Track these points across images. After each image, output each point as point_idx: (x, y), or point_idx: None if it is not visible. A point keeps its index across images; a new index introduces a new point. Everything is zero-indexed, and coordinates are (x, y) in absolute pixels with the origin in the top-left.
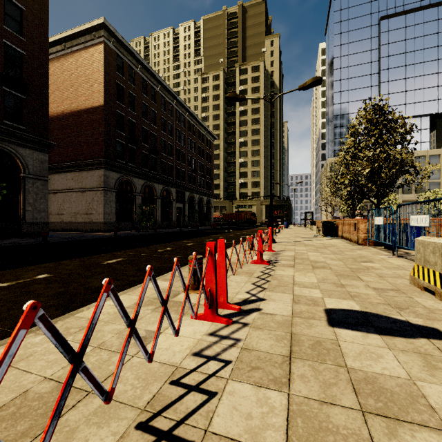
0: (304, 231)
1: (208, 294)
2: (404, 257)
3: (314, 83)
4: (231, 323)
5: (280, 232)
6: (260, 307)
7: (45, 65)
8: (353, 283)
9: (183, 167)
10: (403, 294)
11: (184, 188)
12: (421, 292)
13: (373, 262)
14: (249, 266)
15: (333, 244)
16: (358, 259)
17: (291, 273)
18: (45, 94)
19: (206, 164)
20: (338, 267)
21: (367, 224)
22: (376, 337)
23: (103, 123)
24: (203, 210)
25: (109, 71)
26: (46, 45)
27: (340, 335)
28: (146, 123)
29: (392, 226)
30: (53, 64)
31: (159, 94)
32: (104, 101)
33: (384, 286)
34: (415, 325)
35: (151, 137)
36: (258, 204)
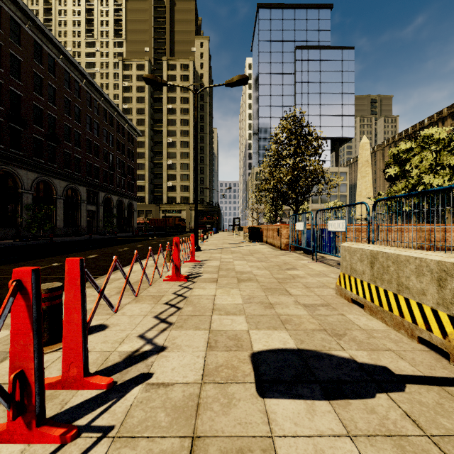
0: (232, 236)
1: (10, 387)
2: (322, 262)
3: (241, 81)
4: (71, 439)
5: (208, 238)
6: (151, 370)
7: None
8: (282, 300)
9: (96, 162)
10: (335, 311)
11: (97, 188)
12: (350, 305)
13: (297, 268)
14: (160, 285)
15: (259, 250)
16: (283, 266)
17: (212, 292)
18: None
19: (127, 162)
20: (264, 278)
21: (288, 229)
22: (326, 408)
23: None
24: (123, 214)
25: None
26: None
27: (276, 420)
28: (40, 99)
29: (312, 231)
30: None
31: (61, 67)
32: None
33: (313, 300)
34: (363, 366)
35: (48, 119)
36: (188, 209)
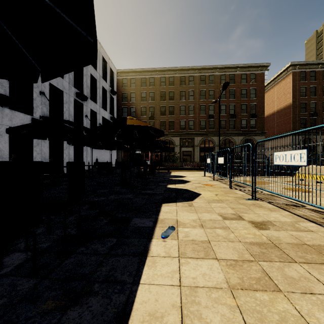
0: None
1: None
2: None
3: None
4: None
5: None
6: None
7: (263, 103)
8: None
9: None
10: None
11: None
12: None
13: None
14: None
15: None
16: None
17: None
18: (263, 114)
19: None
20: None
21: None
22: None
23: (291, 113)
24: None
25: (295, 84)
26: (263, 95)
27: None
28: None
29: None
30: (270, 91)
31: None
32: (292, 102)
33: None
34: None
35: None
36: None
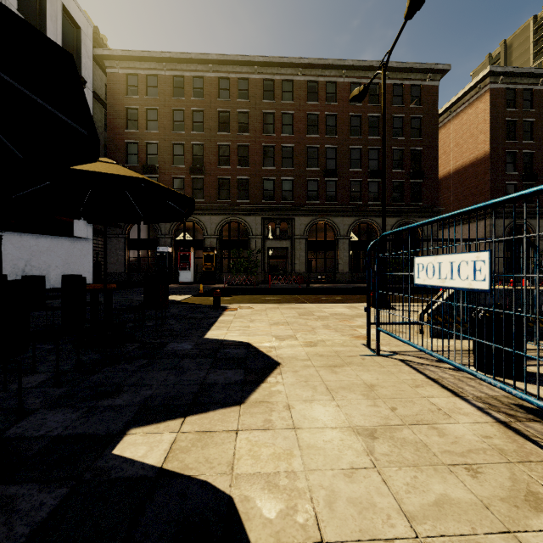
0: None
1: None
2: None
3: None
4: None
5: None
6: None
7: (435, 149)
8: None
9: None
10: None
11: None
12: None
13: None
14: None
15: None
16: None
17: None
18: (435, 172)
19: None
20: None
21: None
22: None
23: (488, 172)
24: None
25: (496, 114)
26: (436, 132)
27: None
28: None
29: None
30: (440, 132)
31: None
32: (490, 149)
33: None
34: None
35: None
36: None
